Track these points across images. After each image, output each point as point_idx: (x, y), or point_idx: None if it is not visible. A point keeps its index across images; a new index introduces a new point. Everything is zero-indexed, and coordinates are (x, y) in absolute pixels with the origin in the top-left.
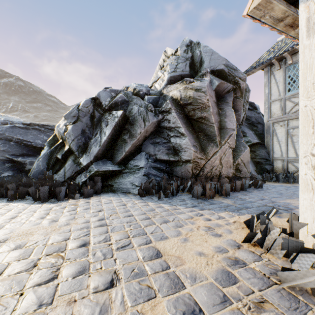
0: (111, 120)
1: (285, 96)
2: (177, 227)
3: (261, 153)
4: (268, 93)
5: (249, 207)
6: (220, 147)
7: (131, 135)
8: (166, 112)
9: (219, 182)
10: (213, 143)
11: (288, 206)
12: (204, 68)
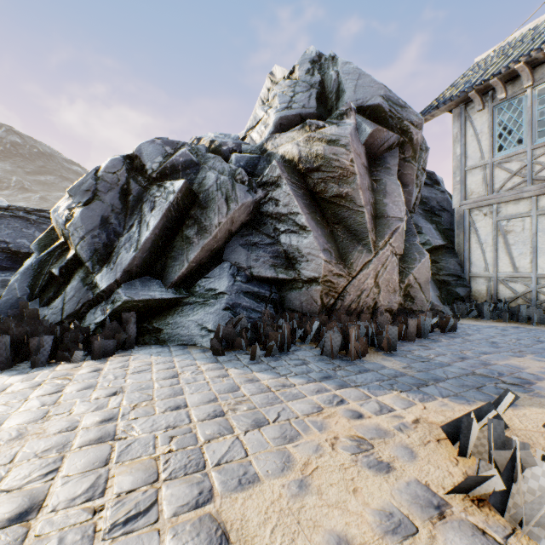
0: (161, 199)
1: (492, 160)
2: (285, 440)
3: (448, 264)
4: (462, 155)
5: (441, 378)
6: (375, 254)
7: (201, 229)
8: (271, 185)
9: (373, 321)
10: (363, 246)
11: (519, 375)
12: (345, 103)
